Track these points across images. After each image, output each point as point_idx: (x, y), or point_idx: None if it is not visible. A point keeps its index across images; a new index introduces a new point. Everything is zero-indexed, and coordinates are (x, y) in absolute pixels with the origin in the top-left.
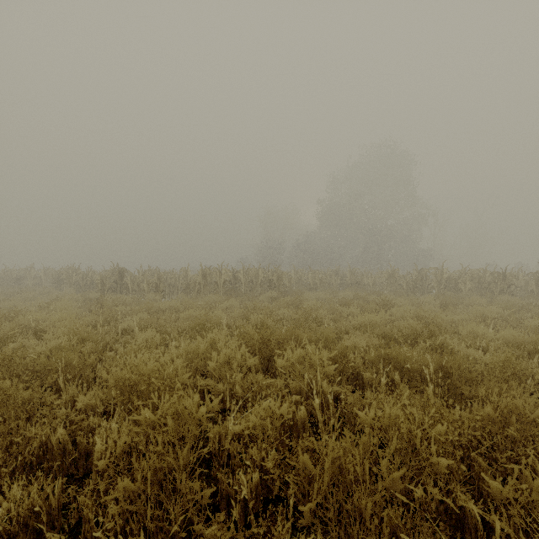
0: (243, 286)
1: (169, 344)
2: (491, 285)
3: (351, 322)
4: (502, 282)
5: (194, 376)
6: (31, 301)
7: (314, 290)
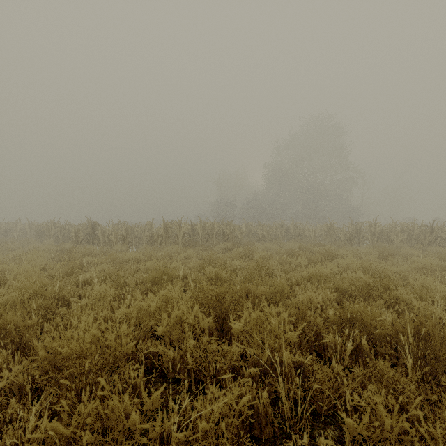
0: (200, 238)
1: (126, 296)
2: (420, 237)
3: (302, 274)
4: (430, 234)
5: (144, 337)
6: (11, 251)
7: (262, 242)
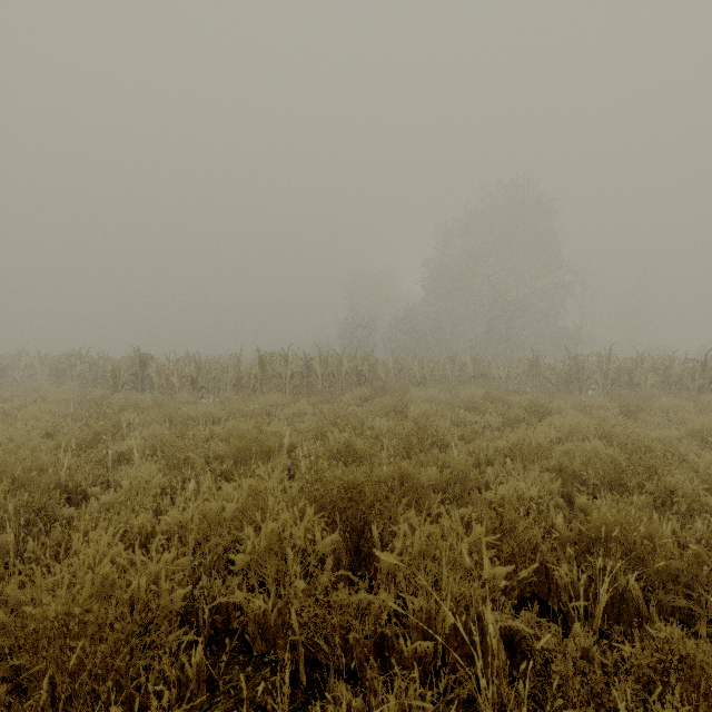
0: (320, 381)
1: (186, 485)
2: (684, 379)
3: (496, 445)
4: (701, 375)
5: (212, 570)
6: (4, 403)
7: (422, 386)
